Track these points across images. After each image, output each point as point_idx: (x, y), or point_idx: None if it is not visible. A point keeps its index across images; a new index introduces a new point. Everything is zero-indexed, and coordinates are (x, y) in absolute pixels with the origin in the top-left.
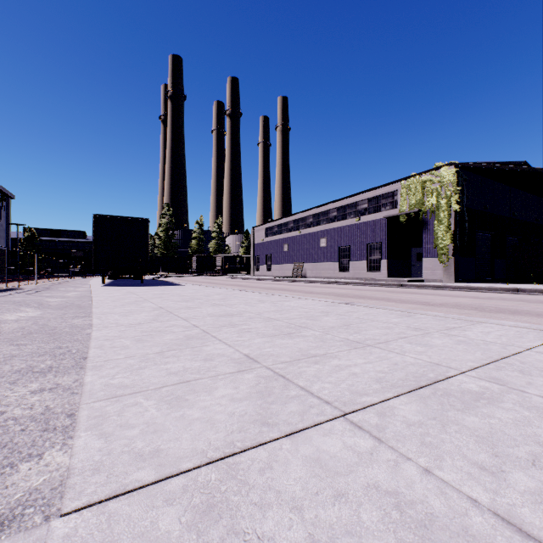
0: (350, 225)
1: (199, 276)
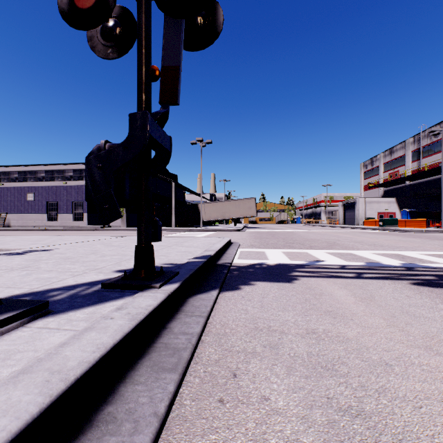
0: (59, 186)
1: None
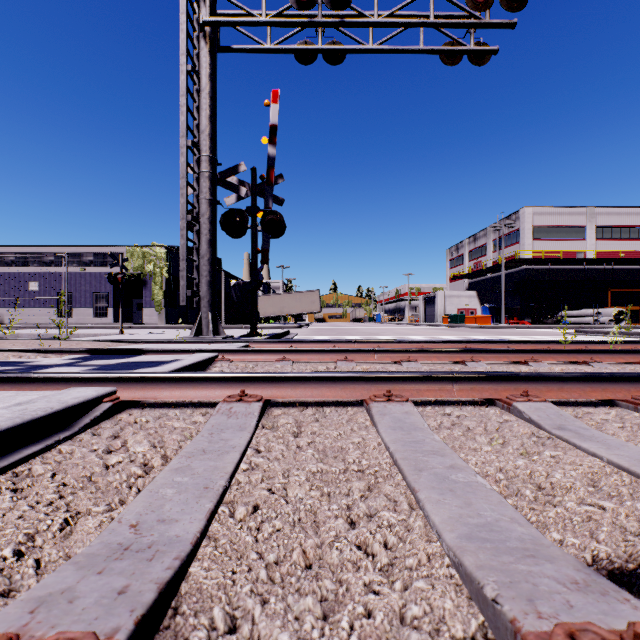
0: (74, 273)
1: None
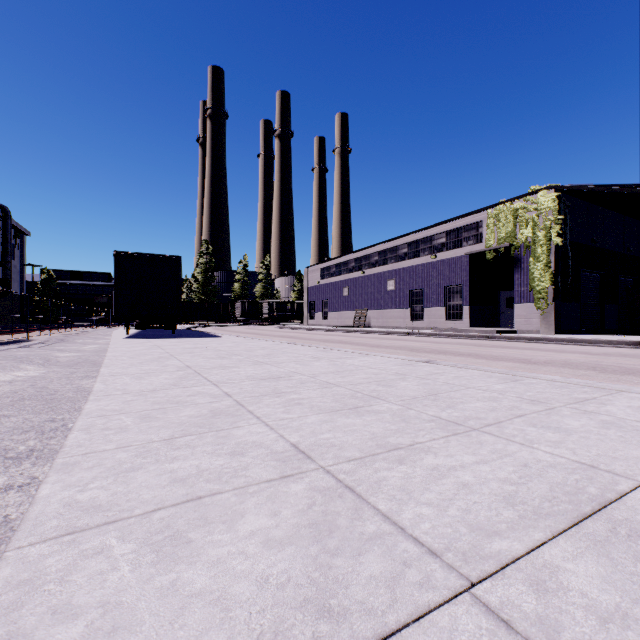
0: (424, 263)
1: (243, 325)
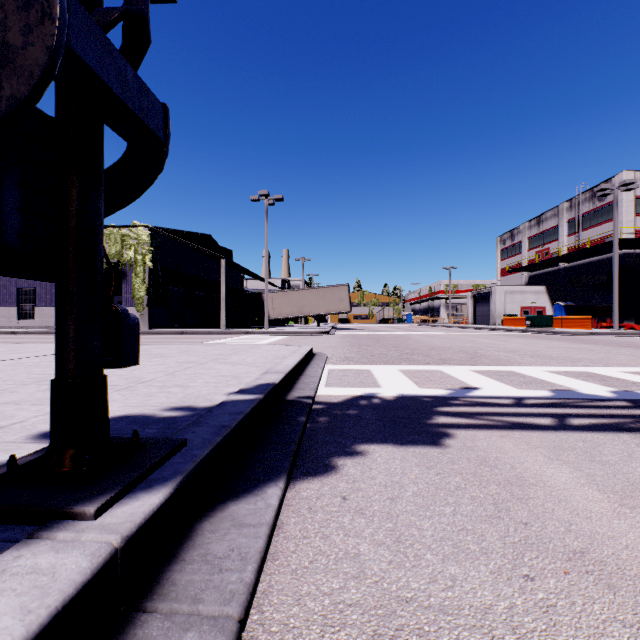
0: None
1: None
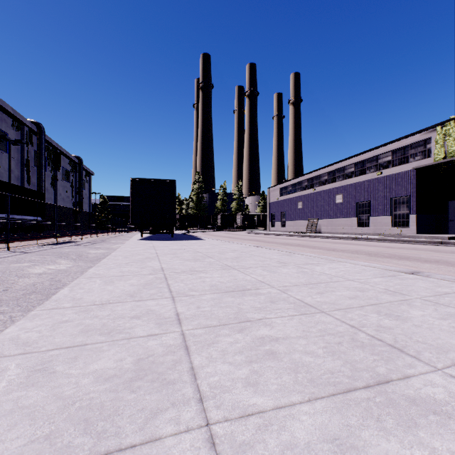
0: (370, 179)
1: (223, 231)
